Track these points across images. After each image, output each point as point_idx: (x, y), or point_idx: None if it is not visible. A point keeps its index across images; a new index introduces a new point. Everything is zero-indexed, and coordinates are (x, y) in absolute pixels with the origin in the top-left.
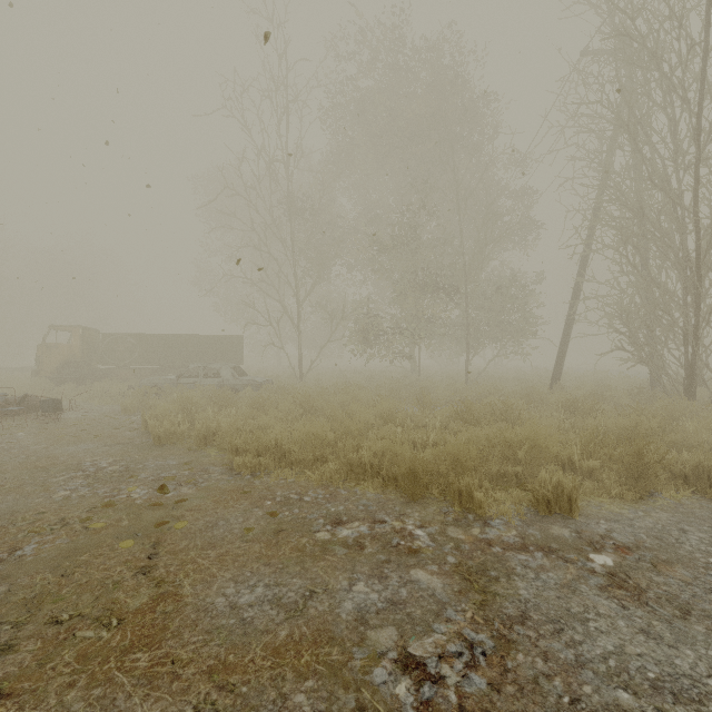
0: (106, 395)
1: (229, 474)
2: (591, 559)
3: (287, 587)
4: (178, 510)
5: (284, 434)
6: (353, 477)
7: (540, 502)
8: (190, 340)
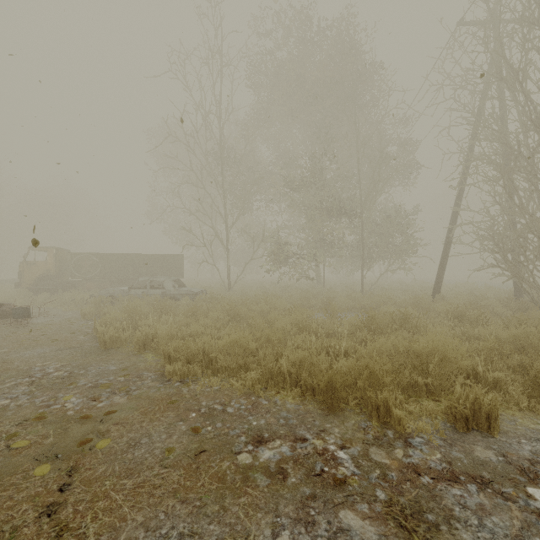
0: (72, 302)
1: (160, 381)
2: (531, 494)
3: (203, 539)
4: (105, 423)
5: (211, 343)
6: (273, 386)
7: (458, 419)
8: (142, 258)
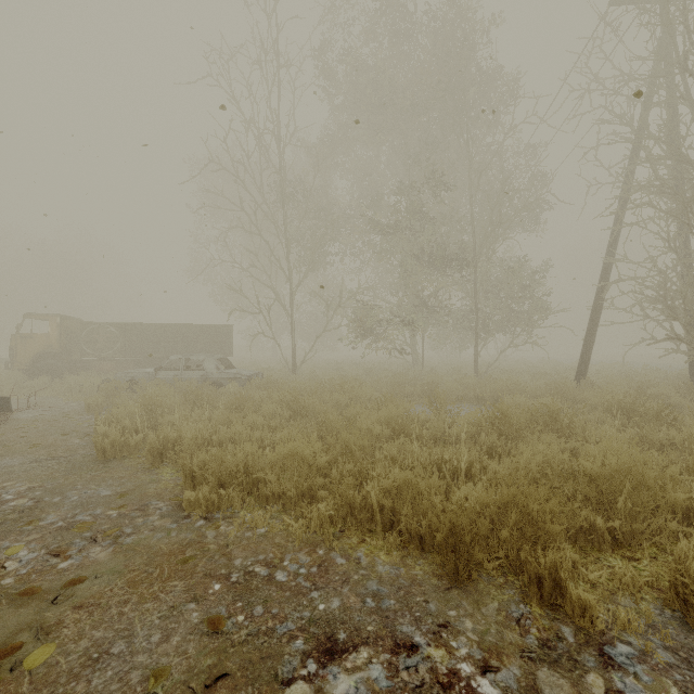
0: (79, 390)
1: (174, 517)
2: None
3: None
4: (59, 605)
5: (257, 454)
6: (354, 529)
7: (690, 605)
8: (177, 330)
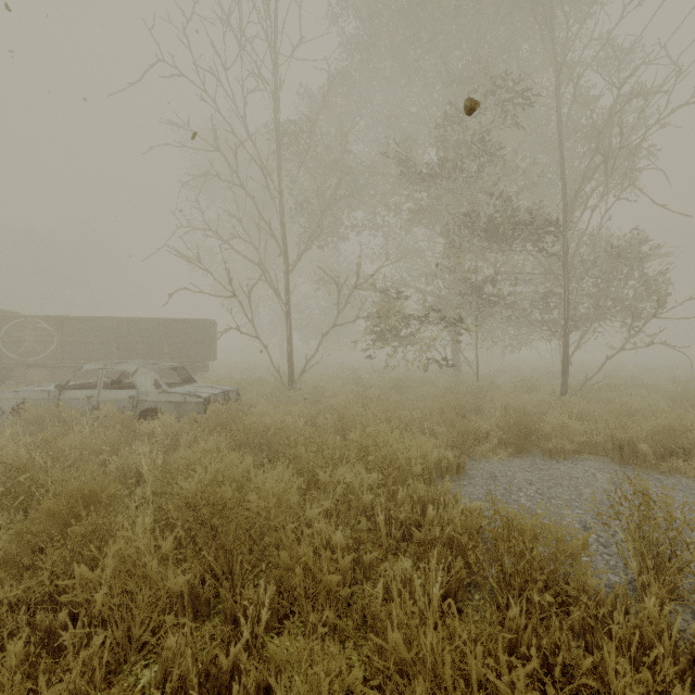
0: None
1: None
2: None
3: None
4: None
5: None
6: None
7: None
8: (135, 326)
